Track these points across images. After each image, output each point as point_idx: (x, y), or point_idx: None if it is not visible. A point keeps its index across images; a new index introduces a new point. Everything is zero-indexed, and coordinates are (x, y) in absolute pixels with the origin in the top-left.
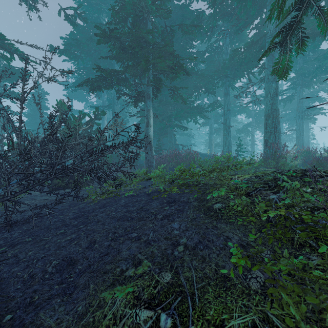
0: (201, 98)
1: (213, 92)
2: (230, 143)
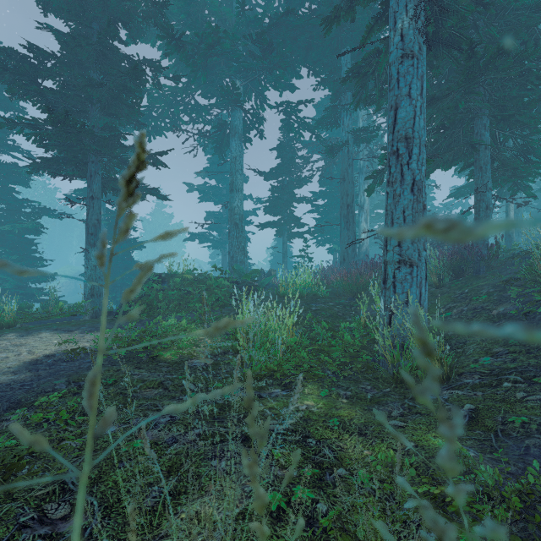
0: None
1: None
2: None
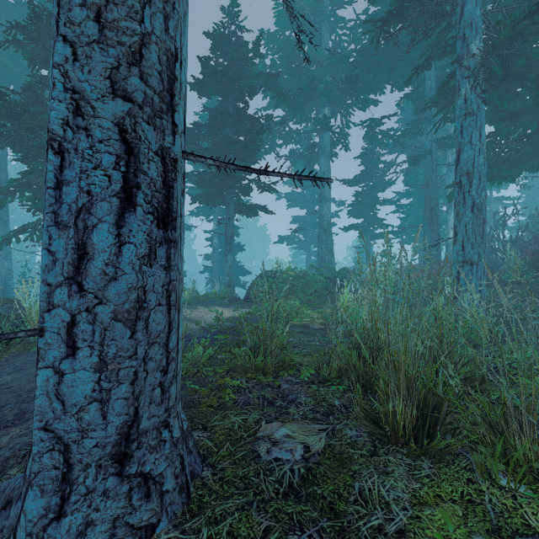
0: None
1: None
2: None
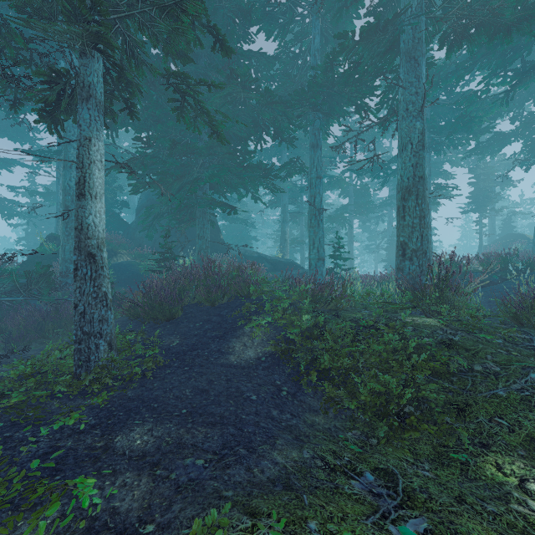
0: (267, 156)
1: (290, 138)
2: (323, 242)
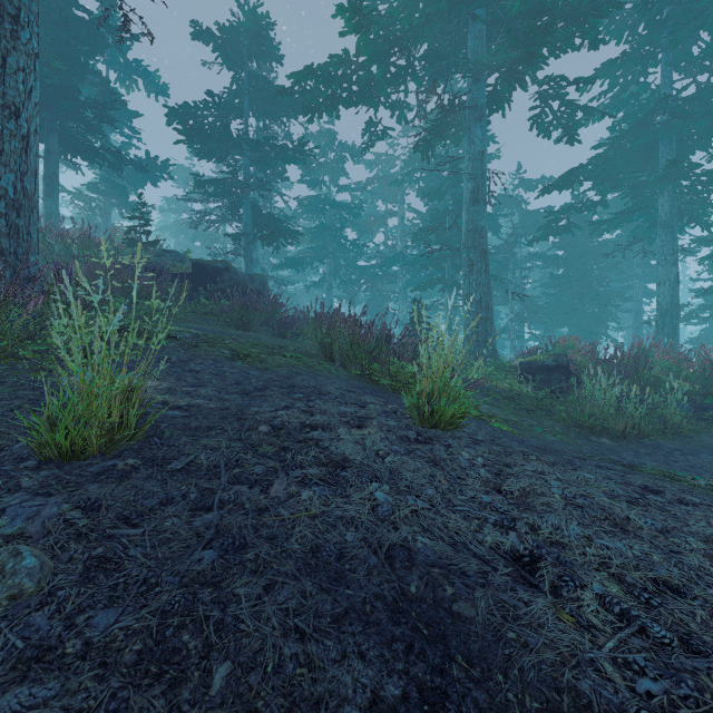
0: None
1: None
2: None
